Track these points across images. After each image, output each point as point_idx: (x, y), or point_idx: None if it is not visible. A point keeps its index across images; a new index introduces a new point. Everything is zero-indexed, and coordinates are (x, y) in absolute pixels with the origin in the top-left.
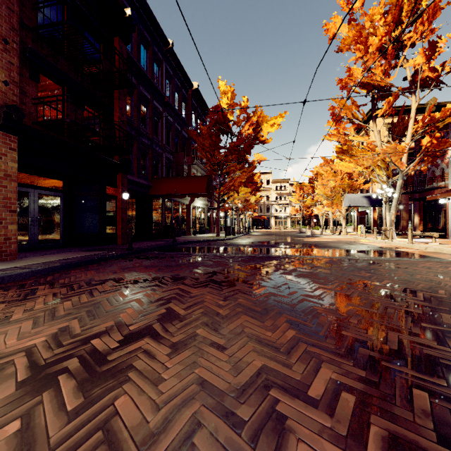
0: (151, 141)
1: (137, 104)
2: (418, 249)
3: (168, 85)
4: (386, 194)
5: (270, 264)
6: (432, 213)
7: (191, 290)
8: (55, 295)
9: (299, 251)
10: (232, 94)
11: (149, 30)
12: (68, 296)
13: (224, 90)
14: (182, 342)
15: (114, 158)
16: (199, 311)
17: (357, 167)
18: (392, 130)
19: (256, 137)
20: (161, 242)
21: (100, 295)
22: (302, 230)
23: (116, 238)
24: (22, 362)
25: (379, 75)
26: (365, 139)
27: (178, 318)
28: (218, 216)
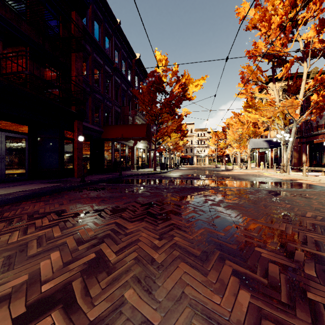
0: (103, 96)
1: (92, 67)
2: (312, 180)
3: (117, 55)
4: (284, 138)
5: (199, 195)
6: (316, 153)
7: (127, 225)
8: None
9: (220, 183)
10: (166, 62)
11: (101, 10)
12: (0, 233)
13: (159, 58)
14: (102, 318)
15: (71, 108)
16: (131, 255)
17: (261, 118)
18: (288, 89)
19: (184, 95)
20: (110, 175)
21: (34, 232)
22: (218, 166)
23: (73, 172)
24: None
25: (278, 47)
26: (267, 96)
27: (106, 269)
28: (155, 155)
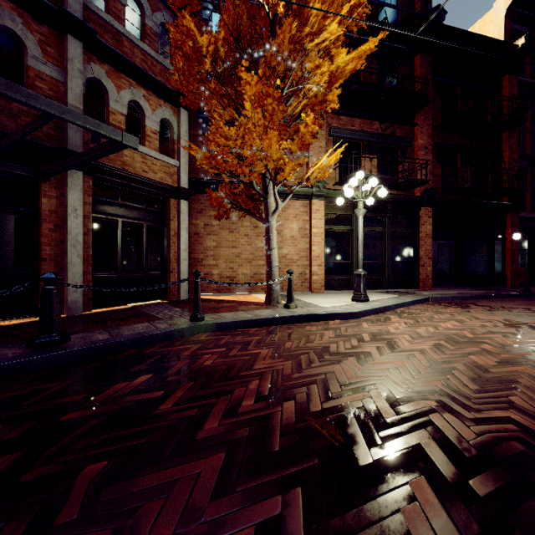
0: None
1: (530, 128)
2: None
3: None
4: None
5: None
6: None
7: None
8: (484, 309)
9: None
10: None
11: None
12: (493, 310)
13: None
14: None
15: (502, 200)
16: None
17: None
18: None
19: None
20: None
21: (518, 313)
22: None
23: (505, 280)
24: (497, 322)
25: None
26: None
27: None
28: None
